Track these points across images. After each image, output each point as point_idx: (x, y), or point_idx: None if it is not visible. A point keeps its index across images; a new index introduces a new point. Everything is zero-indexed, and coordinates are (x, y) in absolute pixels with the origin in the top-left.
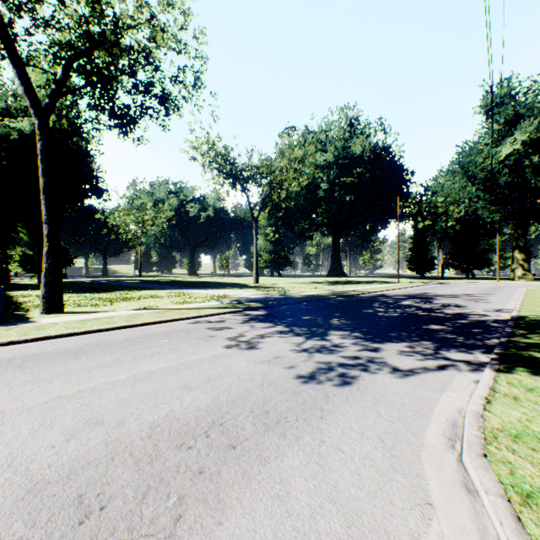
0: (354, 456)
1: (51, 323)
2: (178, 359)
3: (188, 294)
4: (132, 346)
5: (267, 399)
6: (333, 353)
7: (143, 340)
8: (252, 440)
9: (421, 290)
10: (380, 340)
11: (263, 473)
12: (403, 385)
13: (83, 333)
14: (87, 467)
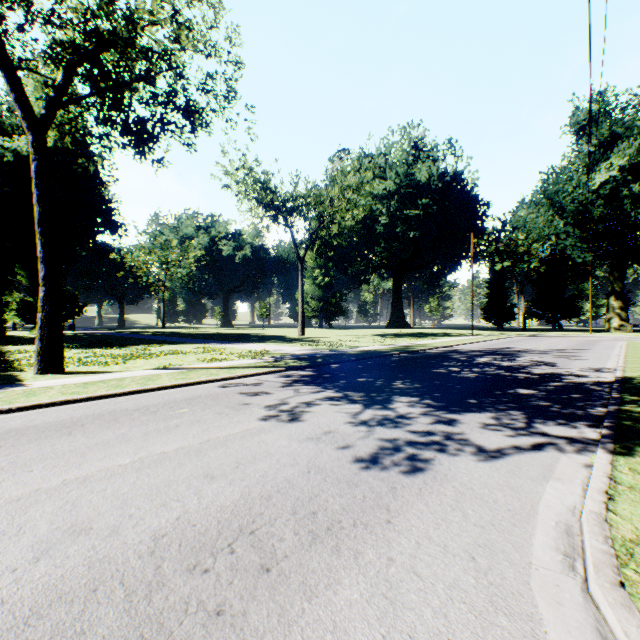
0: (437, 583)
1: (44, 387)
2: (200, 436)
3: (219, 350)
4: (144, 417)
5: (314, 493)
6: (399, 426)
7: (158, 409)
8: (294, 557)
9: (500, 345)
10: (456, 409)
11: (308, 614)
12: (493, 471)
13: (83, 400)
14: (56, 604)
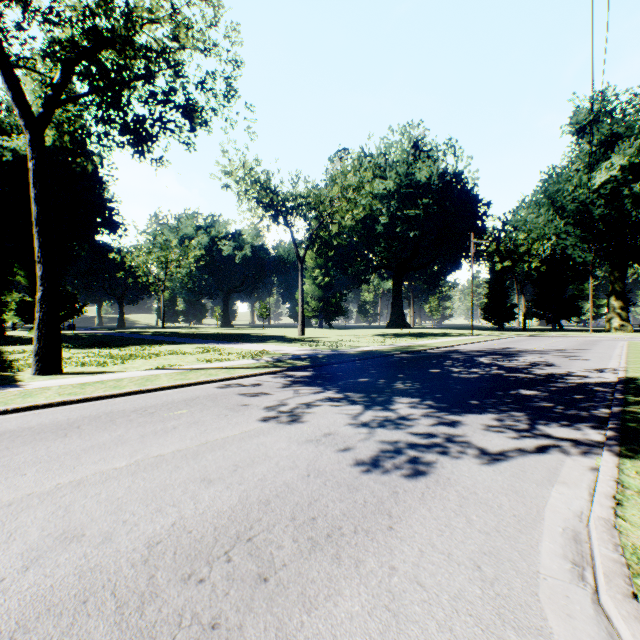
0: (441, 594)
1: (41, 388)
2: (198, 438)
3: (219, 350)
4: (141, 419)
5: (313, 498)
6: (400, 428)
7: (155, 410)
8: (292, 566)
9: (501, 345)
10: (458, 410)
11: (308, 628)
12: (497, 475)
13: (80, 401)
14: (44, 616)
